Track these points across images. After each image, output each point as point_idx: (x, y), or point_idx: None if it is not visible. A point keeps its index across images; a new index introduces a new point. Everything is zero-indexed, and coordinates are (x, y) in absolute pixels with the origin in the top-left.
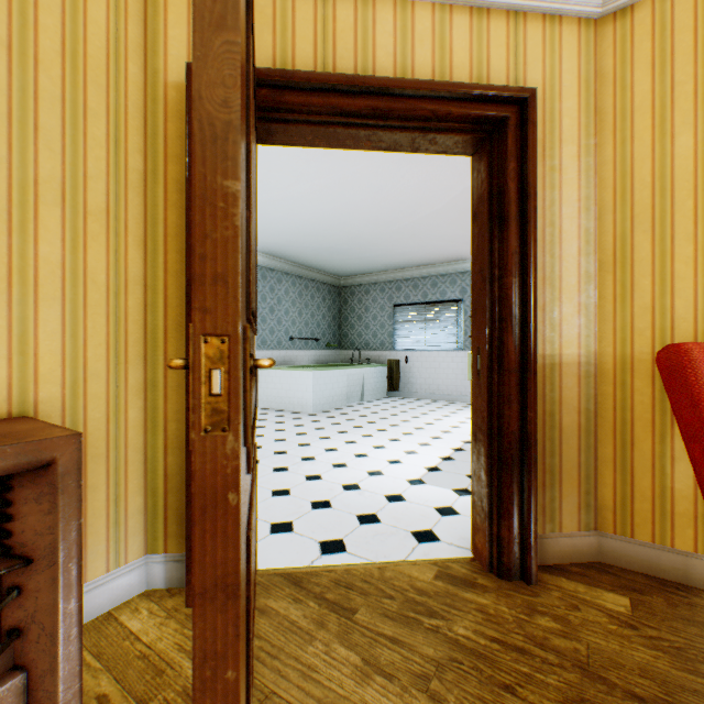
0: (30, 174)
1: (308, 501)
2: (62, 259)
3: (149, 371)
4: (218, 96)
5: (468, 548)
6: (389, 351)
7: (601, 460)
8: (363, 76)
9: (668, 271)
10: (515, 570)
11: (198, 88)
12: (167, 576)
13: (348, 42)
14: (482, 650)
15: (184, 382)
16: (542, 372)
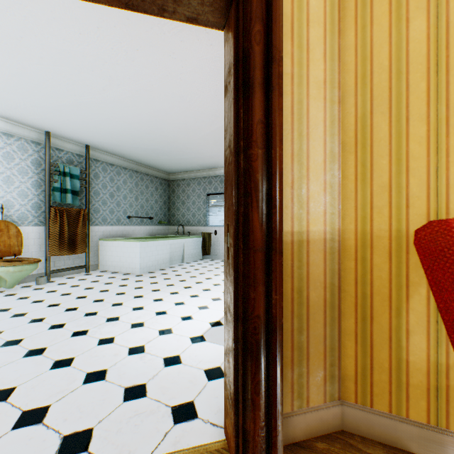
0: None
1: (85, 372)
2: None
3: None
4: None
5: (222, 426)
6: (204, 226)
7: (344, 332)
8: None
9: (404, 150)
10: None
11: None
12: None
13: None
14: None
15: None
16: (291, 249)
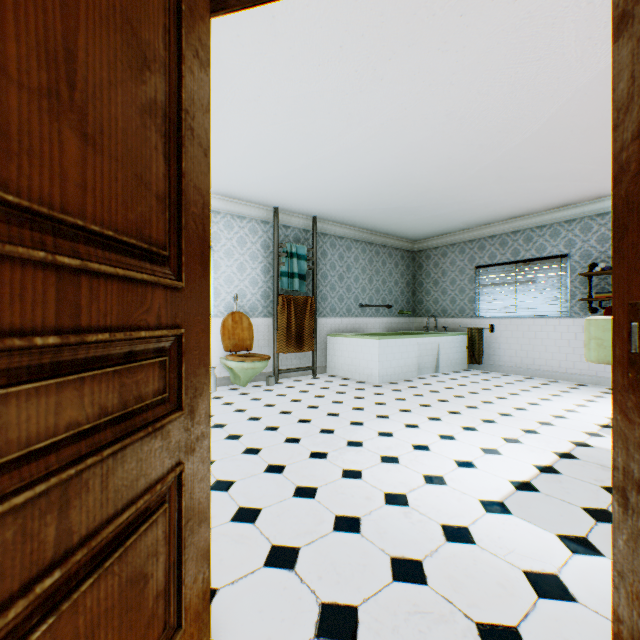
0: None
1: (332, 513)
2: None
3: None
4: None
5: None
6: (470, 318)
7: None
8: None
9: None
10: None
11: None
12: None
13: None
14: None
15: None
16: None
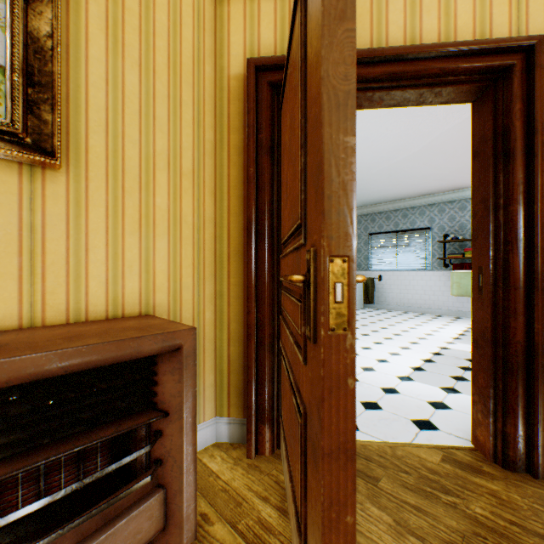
0: (150, 150)
1: None
2: (167, 206)
3: (217, 285)
4: (339, 72)
5: (466, 439)
6: (365, 271)
7: None
8: (381, 48)
9: None
10: (520, 463)
11: (325, 69)
12: (230, 434)
13: (364, 23)
14: (503, 530)
15: (241, 293)
16: None
